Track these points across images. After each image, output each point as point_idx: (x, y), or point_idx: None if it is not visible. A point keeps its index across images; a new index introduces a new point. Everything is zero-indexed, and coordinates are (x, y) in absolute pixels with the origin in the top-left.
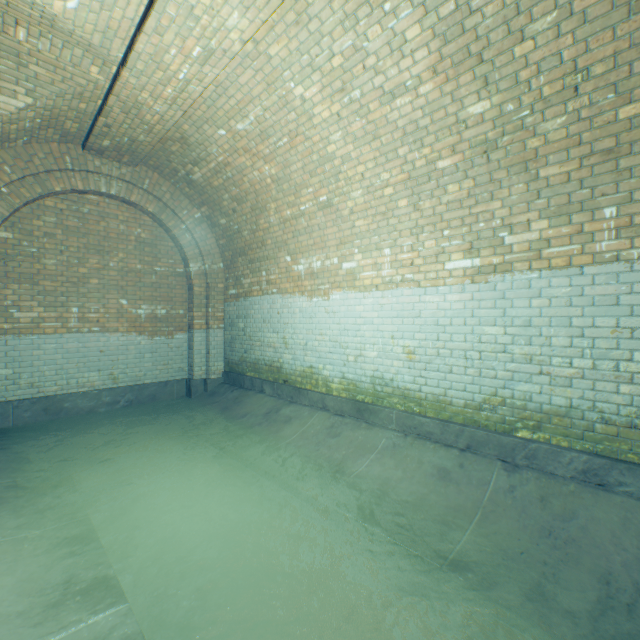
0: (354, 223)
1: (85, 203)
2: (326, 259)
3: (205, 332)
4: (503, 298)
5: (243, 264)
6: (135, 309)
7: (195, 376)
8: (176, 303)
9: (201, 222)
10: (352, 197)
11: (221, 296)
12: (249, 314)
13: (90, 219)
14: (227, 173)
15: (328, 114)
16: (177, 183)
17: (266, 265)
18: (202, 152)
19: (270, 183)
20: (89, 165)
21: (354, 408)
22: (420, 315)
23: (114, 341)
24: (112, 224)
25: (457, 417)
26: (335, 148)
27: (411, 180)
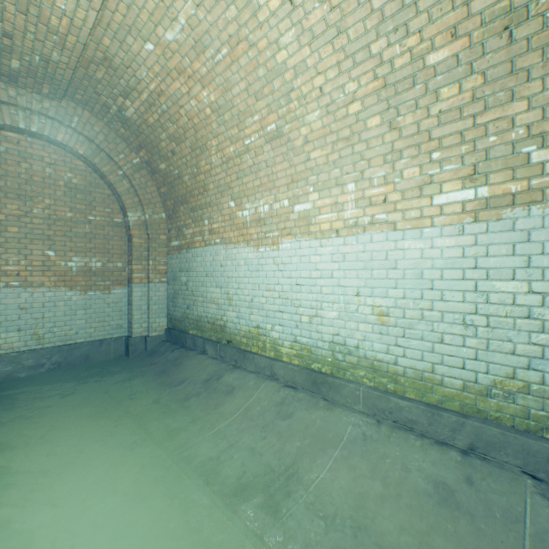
0: (309, 155)
1: (1, 141)
2: (275, 202)
3: (146, 286)
4: (527, 241)
5: (185, 213)
6: (64, 261)
7: (134, 334)
8: (114, 255)
9: (140, 168)
10: (307, 121)
11: (163, 248)
12: (191, 267)
13: (8, 159)
14: (162, 105)
15: (278, 2)
16: (111, 123)
17: (208, 213)
18: (131, 78)
19: (210, 114)
20: (1, 94)
21: (309, 380)
22: (396, 266)
23: (38, 297)
24: (36, 166)
25: (451, 402)
26: (286, 55)
27: (387, 88)
